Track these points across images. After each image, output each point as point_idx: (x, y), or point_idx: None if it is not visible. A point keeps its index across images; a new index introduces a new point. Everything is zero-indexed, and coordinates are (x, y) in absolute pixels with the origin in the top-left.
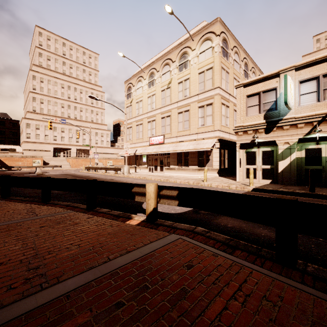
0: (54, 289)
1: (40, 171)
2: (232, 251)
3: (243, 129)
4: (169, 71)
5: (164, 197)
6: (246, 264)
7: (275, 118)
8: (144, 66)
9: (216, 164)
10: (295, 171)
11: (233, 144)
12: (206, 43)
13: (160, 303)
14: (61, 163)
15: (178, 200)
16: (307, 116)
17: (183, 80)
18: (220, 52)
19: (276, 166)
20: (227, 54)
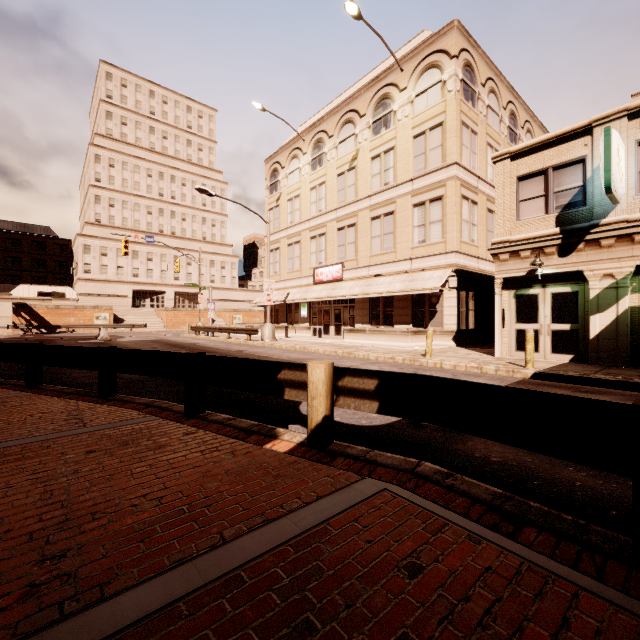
0: (88, 619)
1: (106, 334)
2: (515, 530)
3: (510, 248)
4: (354, 136)
5: (348, 393)
6: (557, 569)
7: (582, 223)
8: (303, 128)
9: (450, 322)
10: (627, 336)
11: (486, 280)
12: (429, 75)
13: None
14: (147, 319)
15: (377, 399)
16: None
17: (381, 152)
18: (460, 91)
19: (583, 325)
20: (473, 96)
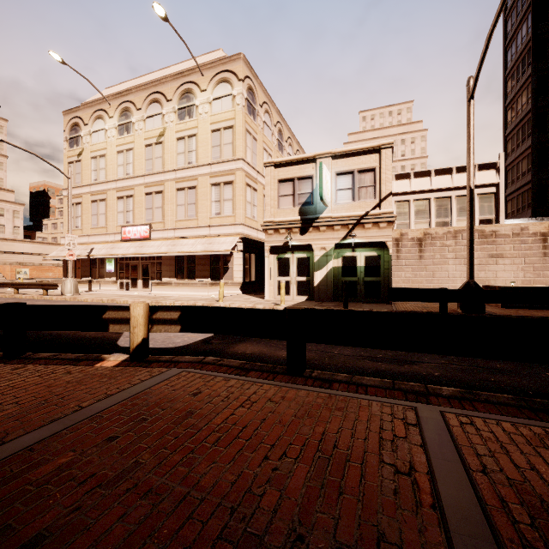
0: (1, 449)
1: None
2: (246, 373)
3: (274, 226)
4: (161, 115)
5: (160, 322)
6: (259, 381)
7: (311, 216)
8: (109, 92)
9: (238, 276)
10: (331, 284)
11: (263, 246)
12: (223, 86)
13: (164, 426)
14: None
15: (180, 324)
16: (343, 217)
17: (185, 135)
18: (245, 106)
19: (312, 278)
20: (254, 112)
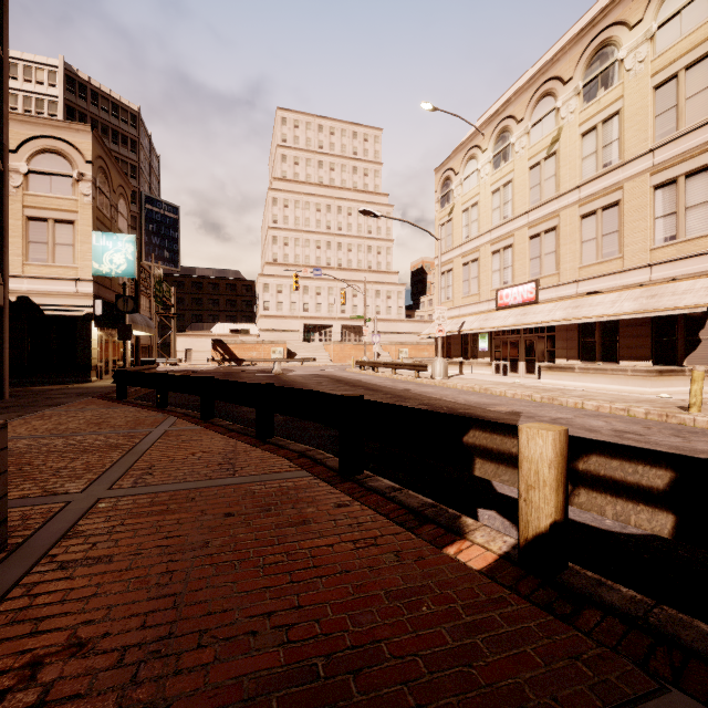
0: None
1: (279, 368)
2: None
3: None
4: (554, 111)
5: (597, 484)
6: None
7: None
8: (482, 120)
9: None
10: None
11: None
12: None
13: None
14: (315, 353)
15: (670, 508)
16: None
17: (597, 122)
18: None
19: None
20: None
